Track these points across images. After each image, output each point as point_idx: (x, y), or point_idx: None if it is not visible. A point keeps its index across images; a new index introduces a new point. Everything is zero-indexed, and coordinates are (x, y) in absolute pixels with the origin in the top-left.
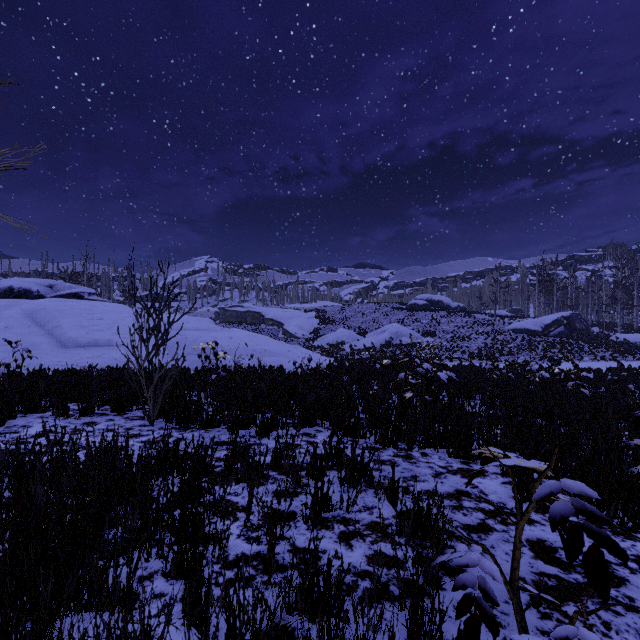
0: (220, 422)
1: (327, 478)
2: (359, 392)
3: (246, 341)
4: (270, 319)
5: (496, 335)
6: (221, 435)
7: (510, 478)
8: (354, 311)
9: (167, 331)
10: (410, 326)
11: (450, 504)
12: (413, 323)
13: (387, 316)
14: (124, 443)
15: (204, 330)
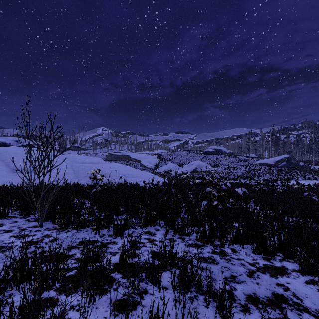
0: (89, 224)
1: (162, 281)
2: (182, 199)
3: (118, 169)
4: (134, 158)
5: (250, 166)
6: (87, 234)
7: (308, 276)
8: (177, 154)
9: (51, 161)
10: (205, 162)
11: (275, 315)
12: (207, 160)
13: (193, 157)
14: (11, 244)
15: (96, 163)
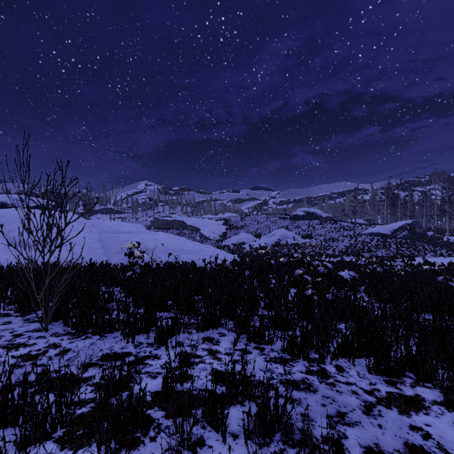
0: (119, 326)
1: (229, 423)
2: (259, 286)
3: (167, 242)
4: (190, 226)
5: (357, 237)
6: (115, 343)
7: None
8: (252, 220)
9: (61, 231)
10: (293, 231)
11: None
12: (295, 228)
13: (276, 223)
14: None
15: (135, 233)
